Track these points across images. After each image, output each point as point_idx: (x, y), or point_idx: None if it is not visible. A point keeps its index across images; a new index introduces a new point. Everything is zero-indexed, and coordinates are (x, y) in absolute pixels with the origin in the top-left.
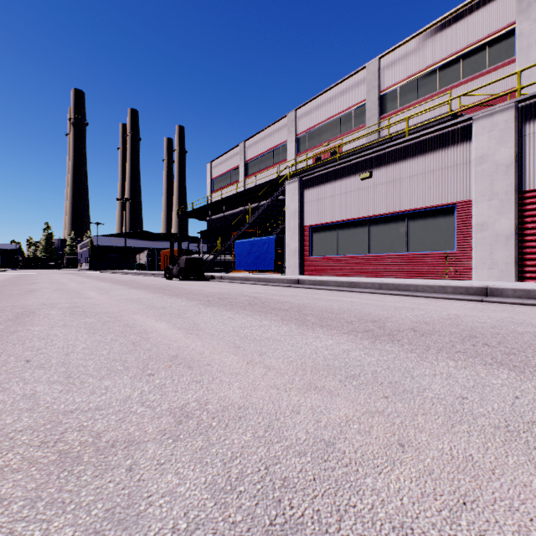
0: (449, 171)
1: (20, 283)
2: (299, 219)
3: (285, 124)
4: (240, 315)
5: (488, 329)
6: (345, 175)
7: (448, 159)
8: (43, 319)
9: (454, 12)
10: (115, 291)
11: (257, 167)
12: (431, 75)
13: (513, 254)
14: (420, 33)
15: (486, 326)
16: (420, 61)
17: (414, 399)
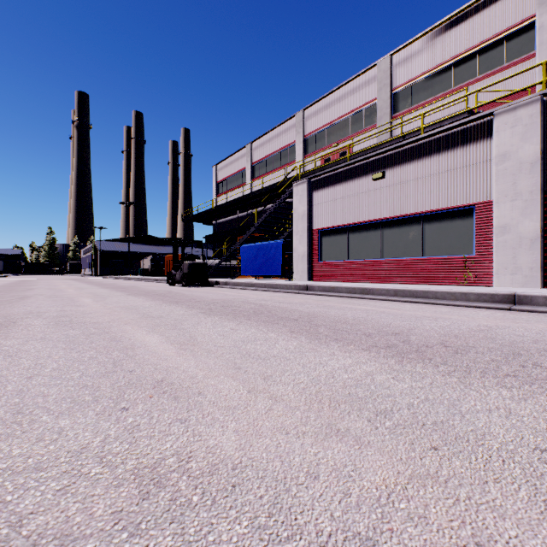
0: (468, 170)
1: (16, 289)
2: (307, 222)
3: (292, 124)
4: (244, 326)
5: (531, 344)
6: (356, 176)
7: (467, 157)
8: (21, 331)
9: (470, 5)
10: (112, 297)
11: (264, 170)
12: (446, 72)
13: (539, 258)
14: (433, 27)
15: (526, 340)
16: (433, 57)
17: (475, 453)
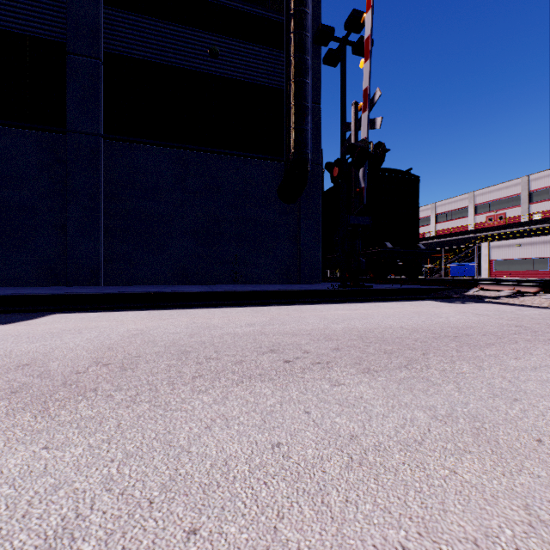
0: (546, 248)
1: None
2: (488, 257)
3: (466, 197)
4: None
5: None
6: (509, 244)
7: (546, 245)
8: None
9: None
10: None
11: (444, 218)
12: None
13: None
14: None
15: None
16: None
17: None
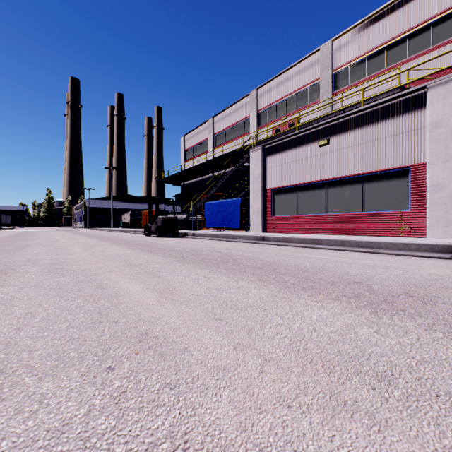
0: (403, 136)
1: (19, 239)
2: (262, 182)
3: (248, 101)
4: (215, 274)
5: None
6: (304, 143)
7: (403, 125)
8: (18, 278)
9: None
10: (98, 246)
11: (224, 139)
12: (379, 54)
13: None
14: (369, 17)
15: None
16: (369, 42)
17: None
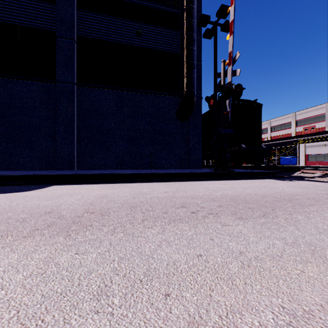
0: None
1: None
2: (304, 153)
3: (290, 116)
4: None
5: None
6: (318, 144)
7: None
8: None
9: None
10: None
11: (276, 129)
12: None
13: None
14: None
15: None
16: None
17: None
